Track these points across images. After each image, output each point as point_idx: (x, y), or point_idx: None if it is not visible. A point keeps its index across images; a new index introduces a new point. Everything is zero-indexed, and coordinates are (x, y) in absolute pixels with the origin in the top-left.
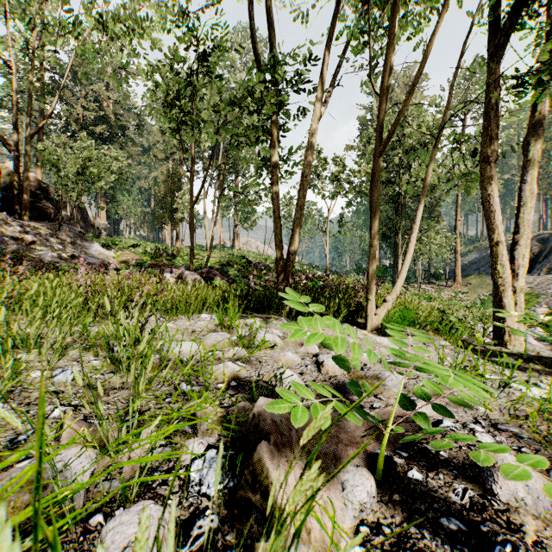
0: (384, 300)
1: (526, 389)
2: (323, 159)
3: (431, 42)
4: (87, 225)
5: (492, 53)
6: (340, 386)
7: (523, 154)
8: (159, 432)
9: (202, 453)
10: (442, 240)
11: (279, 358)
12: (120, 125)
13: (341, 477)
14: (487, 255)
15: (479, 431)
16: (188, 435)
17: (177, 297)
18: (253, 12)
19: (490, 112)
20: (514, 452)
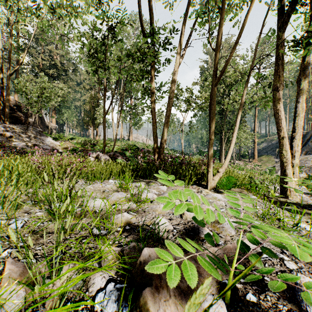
0: (217, 171)
1: (310, 229)
2: (180, 90)
3: (247, 17)
4: (44, 127)
5: (280, 26)
6: (195, 229)
7: (297, 86)
8: (68, 283)
9: (100, 301)
10: (247, 135)
11: (156, 209)
12: (63, 69)
13: (203, 305)
14: (272, 144)
15: (286, 260)
16: (95, 269)
17: (94, 169)
18: (140, 2)
19: (279, 61)
20: (311, 275)
